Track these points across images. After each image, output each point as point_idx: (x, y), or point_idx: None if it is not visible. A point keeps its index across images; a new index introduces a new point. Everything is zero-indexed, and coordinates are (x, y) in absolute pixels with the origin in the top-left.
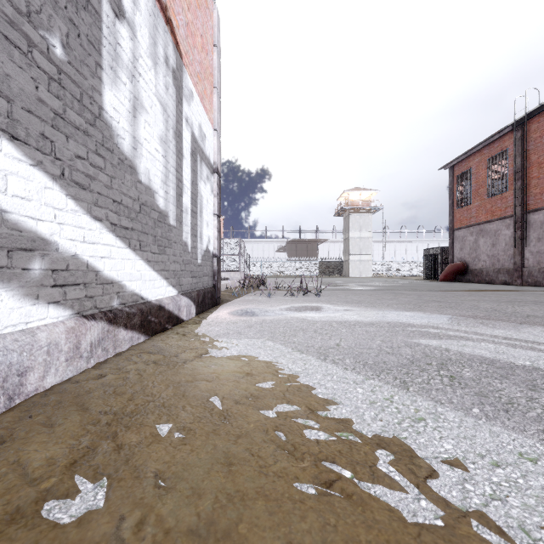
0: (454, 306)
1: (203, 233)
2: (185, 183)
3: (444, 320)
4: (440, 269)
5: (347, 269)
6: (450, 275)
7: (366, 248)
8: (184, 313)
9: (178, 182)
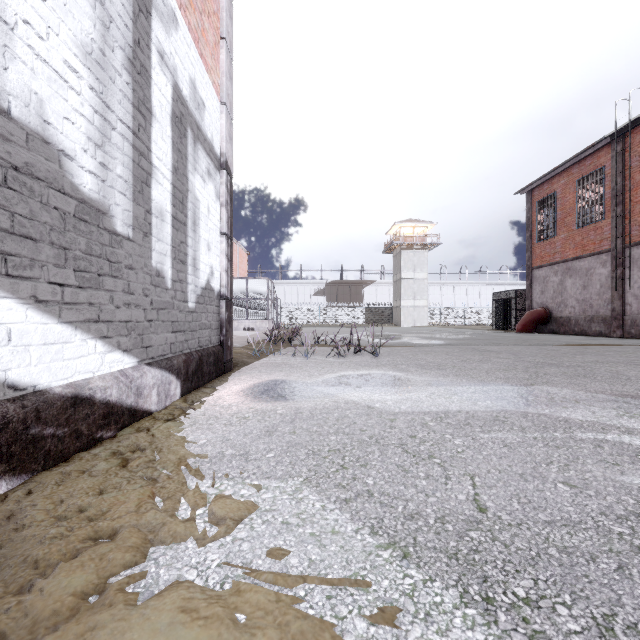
0: (587, 374)
1: (200, 259)
2: (158, 165)
3: (616, 408)
4: (514, 317)
5: (398, 317)
6: (529, 325)
7: (421, 292)
8: (151, 398)
9: (140, 157)
